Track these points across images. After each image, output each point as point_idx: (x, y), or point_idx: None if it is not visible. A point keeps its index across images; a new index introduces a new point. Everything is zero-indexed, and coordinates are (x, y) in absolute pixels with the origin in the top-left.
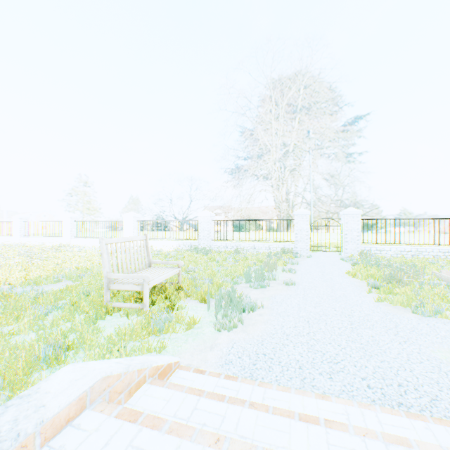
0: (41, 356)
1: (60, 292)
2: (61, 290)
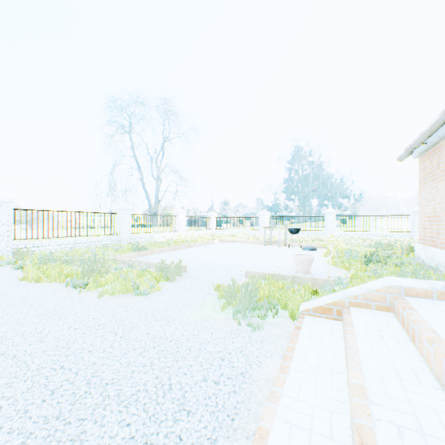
0: None
1: None
2: None
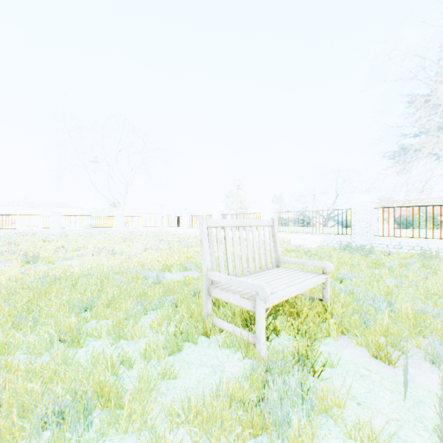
0: (58, 413)
1: (174, 284)
2: (175, 282)
